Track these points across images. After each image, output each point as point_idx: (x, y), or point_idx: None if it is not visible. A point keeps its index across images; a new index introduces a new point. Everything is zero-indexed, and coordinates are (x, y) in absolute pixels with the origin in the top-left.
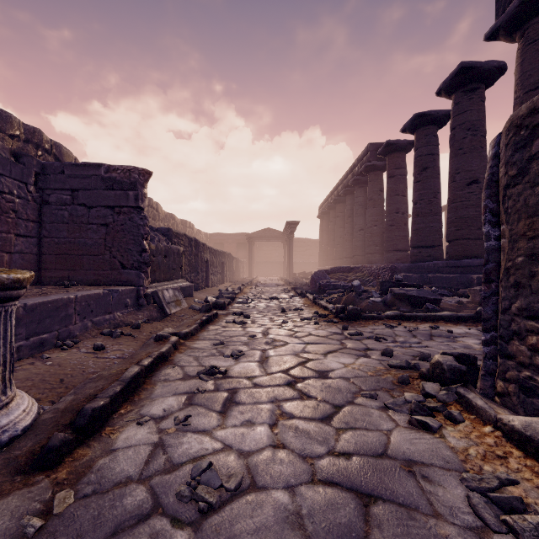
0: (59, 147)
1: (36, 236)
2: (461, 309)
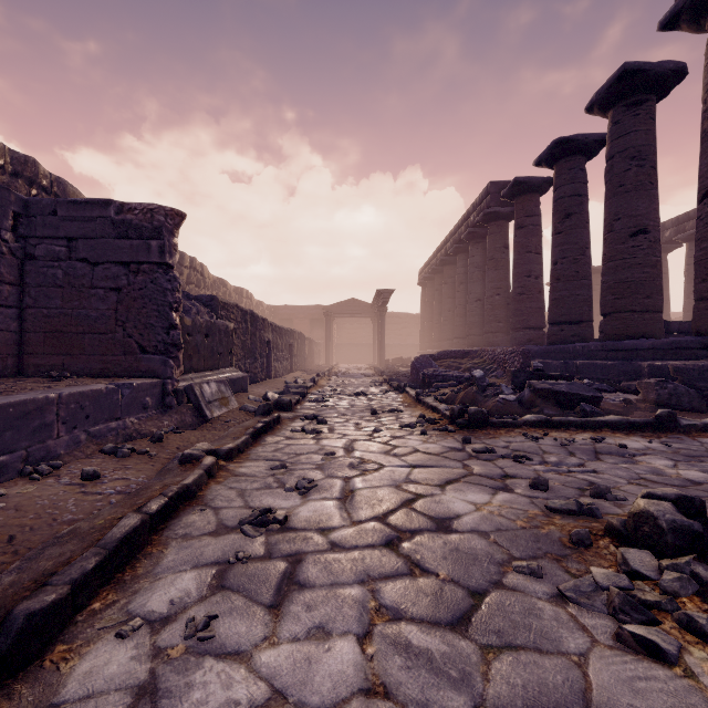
0: (62, 185)
1: (16, 305)
2: (630, 411)
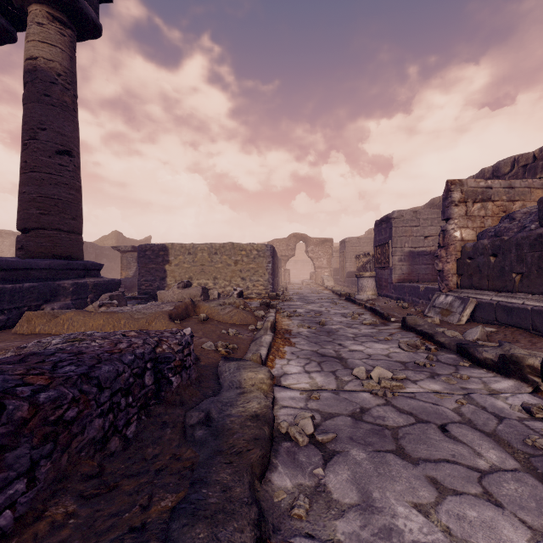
0: None
1: None
2: None
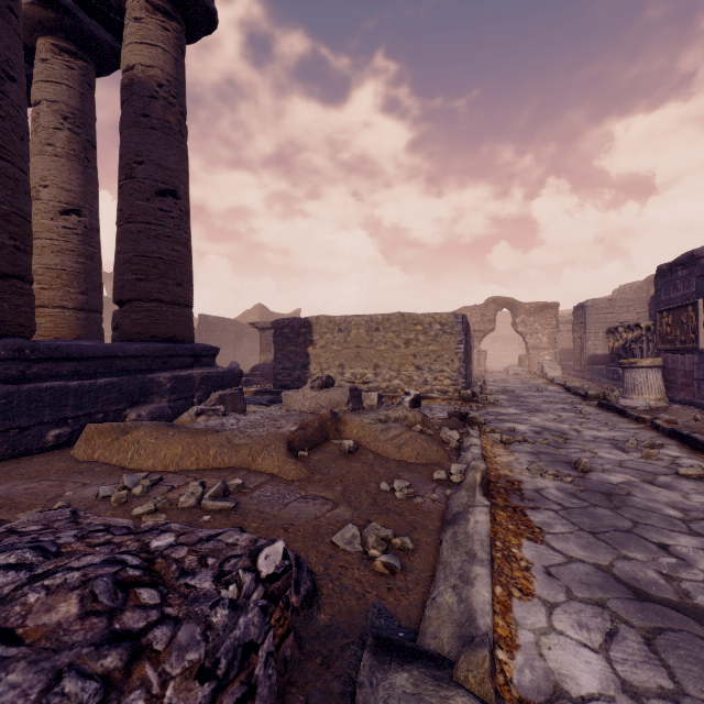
0: None
1: None
2: None
